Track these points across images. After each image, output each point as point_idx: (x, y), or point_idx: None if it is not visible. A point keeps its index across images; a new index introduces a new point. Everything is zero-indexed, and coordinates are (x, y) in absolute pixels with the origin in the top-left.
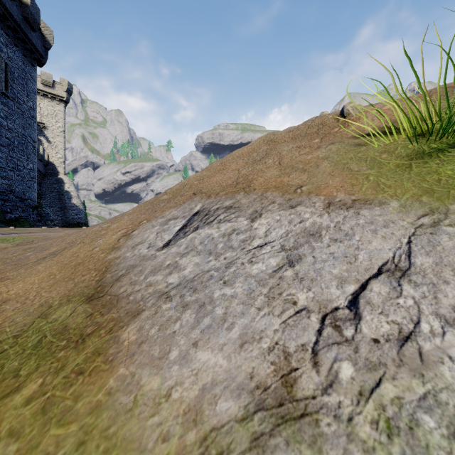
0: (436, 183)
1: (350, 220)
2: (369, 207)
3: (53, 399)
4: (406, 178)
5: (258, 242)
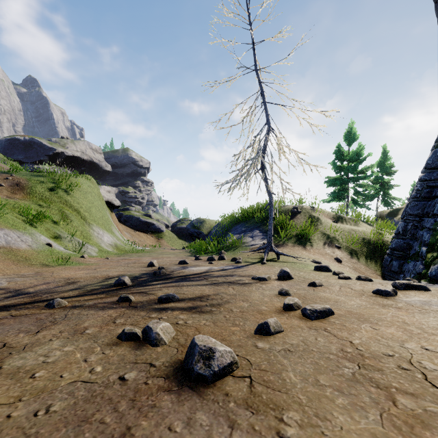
0: (5, 226)
1: (6, 232)
2: (4, 229)
3: (22, 252)
4: (0, 224)
5: (2, 236)
